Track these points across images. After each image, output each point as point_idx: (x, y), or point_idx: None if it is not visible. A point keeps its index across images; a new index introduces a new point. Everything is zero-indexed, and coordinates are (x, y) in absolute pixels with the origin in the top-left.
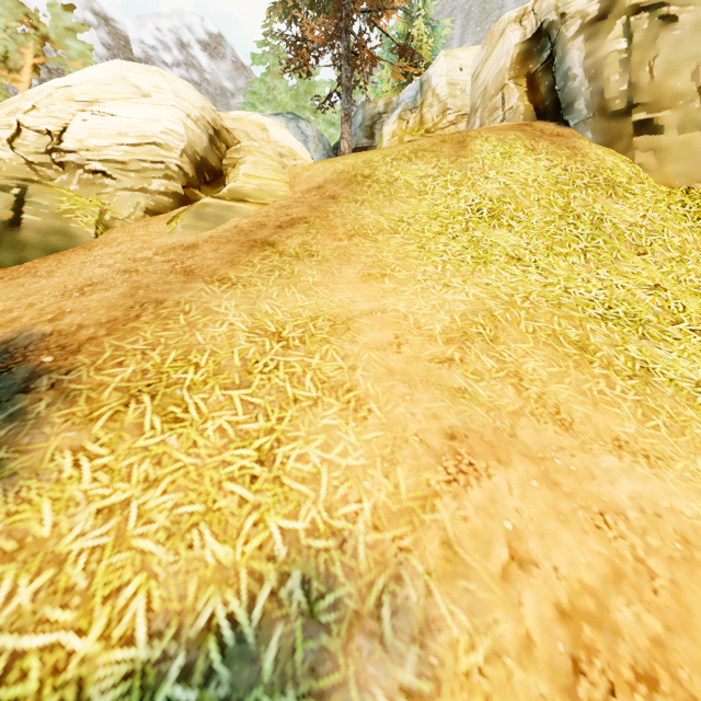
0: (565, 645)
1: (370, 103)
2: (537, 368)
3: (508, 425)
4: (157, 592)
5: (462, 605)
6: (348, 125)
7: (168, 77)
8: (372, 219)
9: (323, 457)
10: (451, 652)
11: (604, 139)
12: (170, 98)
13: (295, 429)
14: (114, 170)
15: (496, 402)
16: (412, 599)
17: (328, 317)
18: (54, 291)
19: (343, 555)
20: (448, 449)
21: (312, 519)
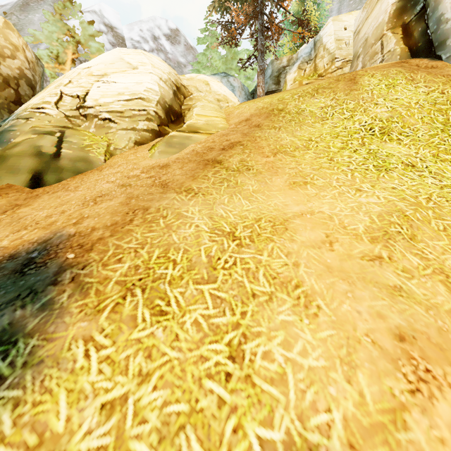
0: None
1: (277, 60)
2: None
3: (450, 325)
4: None
5: None
6: (262, 76)
7: (148, 55)
8: (288, 140)
9: (286, 355)
10: None
11: None
12: (149, 68)
13: (257, 325)
14: (116, 117)
15: (432, 300)
16: None
17: (268, 218)
18: (78, 201)
19: None
20: (401, 352)
21: (287, 429)
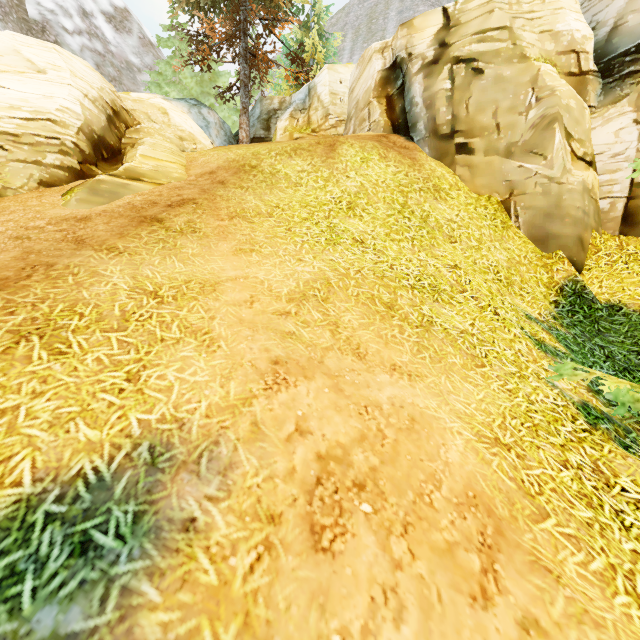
0: (316, 472)
1: (267, 99)
2: (352, 320)
3: (319, 356)
4: (40, 457)
5: (256, 455)
6: (246, 117)
7: (65, 55)
8: (254, 204)
9: (178, 376)
10: (242, 478)
11: (436, 154)
12: (66, 76)
13: (159, 359)
14: (6, 141)
15: (315, 341)
16: (223, 453)
17: (199, 281)
18: None
19: (181, 432)
20: (271, 370)
21: (163, 413)
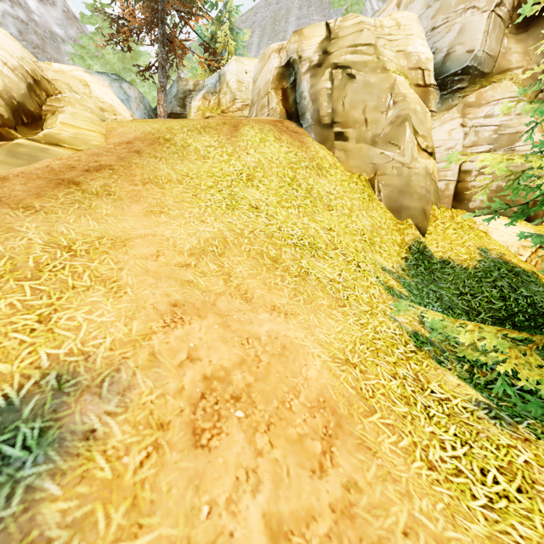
0: (201, 389)
1: (183, 81)
2: (242, 271)
3: (213, 299)
4: None
5: (152, 378)
6: (164, 95)
7: None
8: (166, 172)
9: (86, 317)
10: (139, 396)
11: (320, 139)
12: None
13: (69, 304)
14: None
15: (210, 288)
16: (123, 378)
17: (111, 237)
18: None
19: (86, 363)
20: (170, 311)
21: (71, 348)
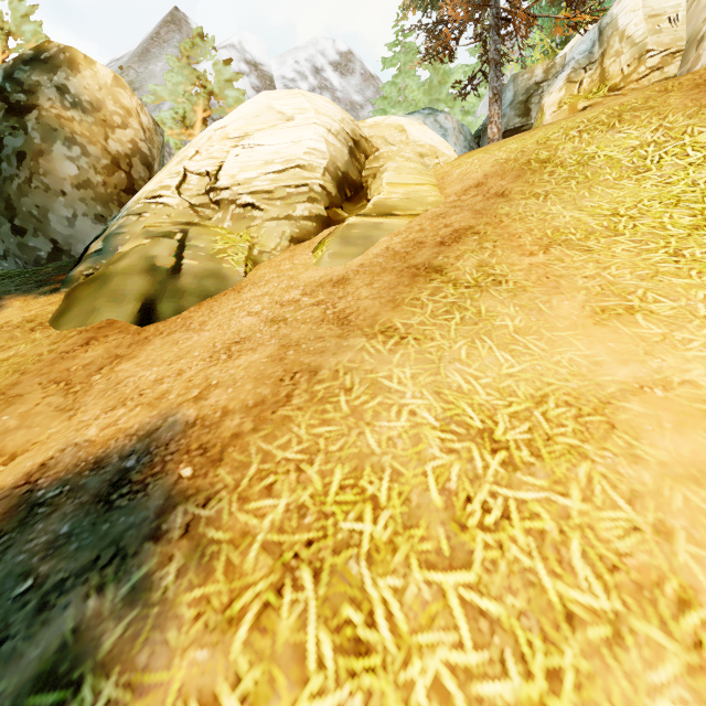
0: None
1: (524, 74)
2: None
3: None
4: None
5: None
6: (498, 106)
7: (308, 96)
8: (569, 217)
9: None
10: None
11: None
12: (311, 116)
13: None
14: (261, 201)
15: None
16: None
17: (562, 397)
18: (203, 352)
19: None
20: None
21: None
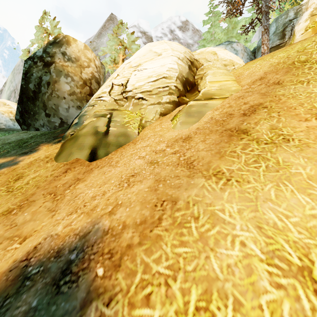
0: None
1: (282, 16)
2: None
3: None
4: None
5: None
6: (267, 35)
7: (168, 43)
8: None
9: None
10: None
11: None
12: (170, 52)
13: None
14: (146, 95)
15: None
16: None
17: None
18: (115, 181)
19: None
20: None
21: None
